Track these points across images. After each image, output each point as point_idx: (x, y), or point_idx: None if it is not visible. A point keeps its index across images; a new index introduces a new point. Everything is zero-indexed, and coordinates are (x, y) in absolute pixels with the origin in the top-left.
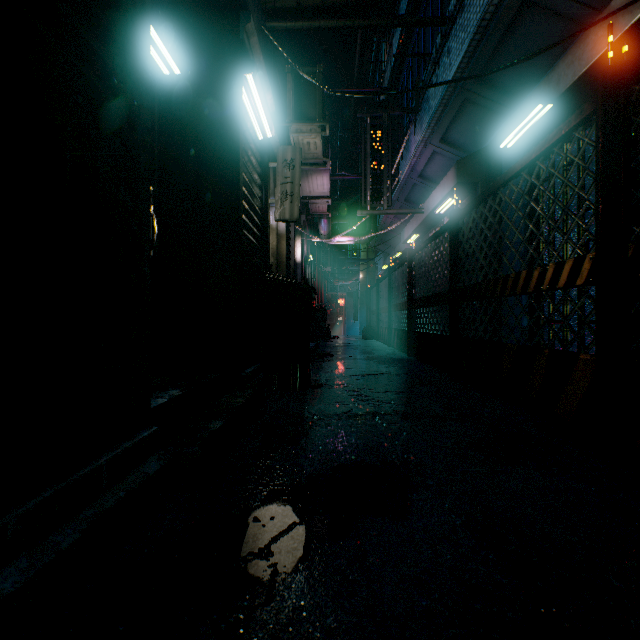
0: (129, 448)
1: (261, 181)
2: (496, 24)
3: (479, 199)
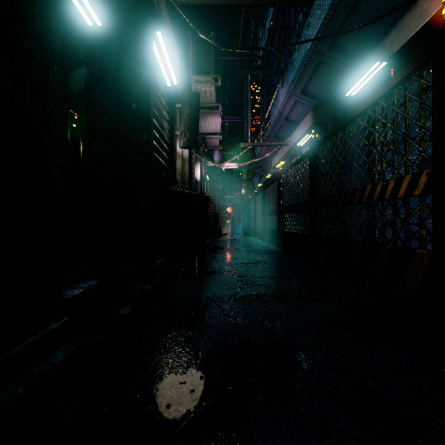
0: (33, 342)
1: (169, 117)
2: (345, 2)
3: (332, 132)
